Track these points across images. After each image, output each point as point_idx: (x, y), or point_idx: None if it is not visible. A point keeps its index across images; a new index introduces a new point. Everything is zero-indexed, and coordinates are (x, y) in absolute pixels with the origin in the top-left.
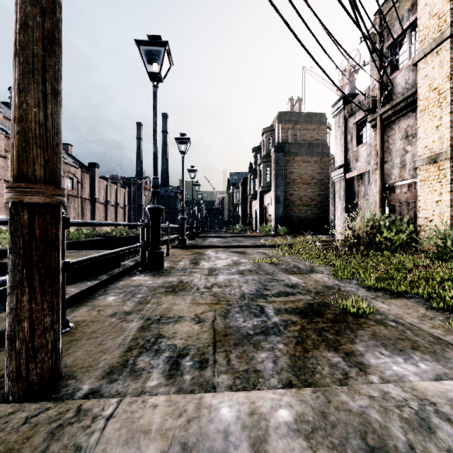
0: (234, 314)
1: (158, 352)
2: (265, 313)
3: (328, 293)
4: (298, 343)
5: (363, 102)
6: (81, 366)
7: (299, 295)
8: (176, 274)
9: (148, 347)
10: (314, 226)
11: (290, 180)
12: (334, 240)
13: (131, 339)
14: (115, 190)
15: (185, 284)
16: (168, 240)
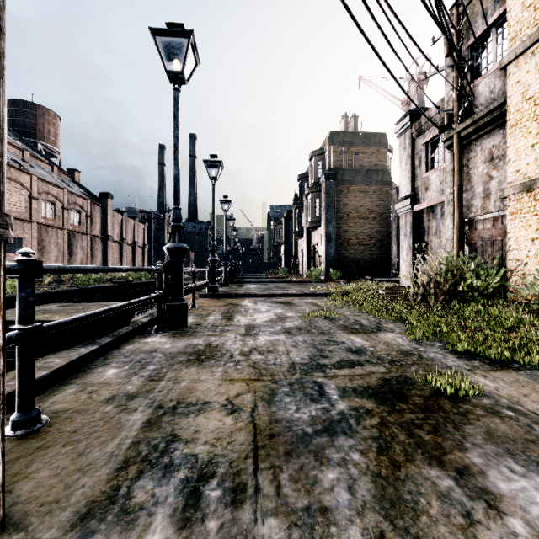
0: (282, 398)
1: (168, 471)
2: (325, 395)
3: (406, 362)
4: (381, 451)
5: (435, 118)
6: (42, 501)
7: (369, 365)
8: (203, 333)
9: (155, 459)
10: (373, 269)
11: (344, 213)
12: (399, 287)
13: (129, 444)
14: (132, 225)
15: (214, 349)
16: (194, 288)
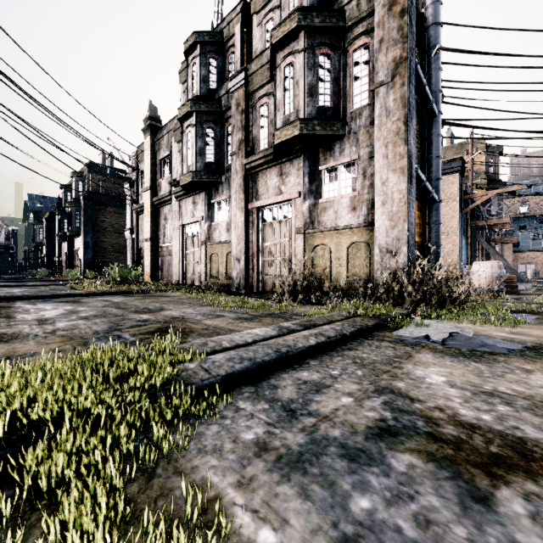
0: None
1: None
2: None
3: None
4: None
5: None
6: None
7: None
8: None
9: None
10: None
11: (102, 228)
12: None
13: None
14: None
15: None
16: None
